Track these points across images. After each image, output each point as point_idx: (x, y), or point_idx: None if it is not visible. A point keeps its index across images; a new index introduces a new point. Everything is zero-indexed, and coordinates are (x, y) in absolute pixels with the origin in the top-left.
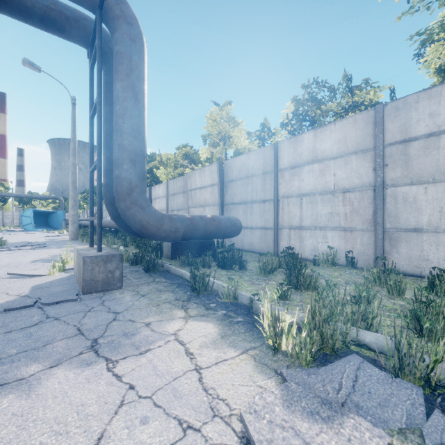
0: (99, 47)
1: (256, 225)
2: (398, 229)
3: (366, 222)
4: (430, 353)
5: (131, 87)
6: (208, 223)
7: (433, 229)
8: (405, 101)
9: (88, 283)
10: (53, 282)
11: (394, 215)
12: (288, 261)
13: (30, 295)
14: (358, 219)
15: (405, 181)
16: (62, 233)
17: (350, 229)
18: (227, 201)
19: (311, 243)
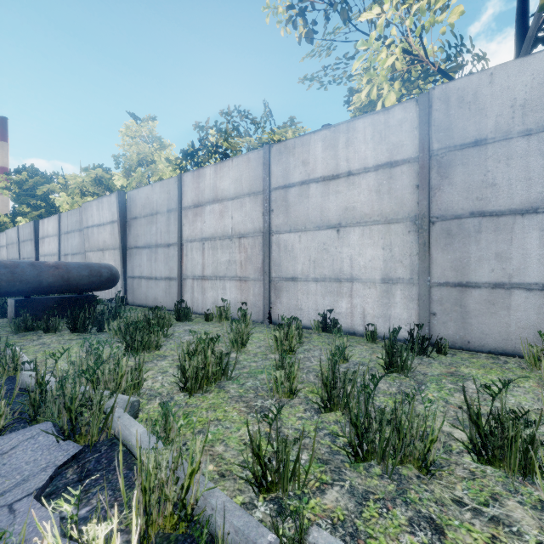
0: None
1: (161, 275)
2: (281, 278)
3: (257, 270)
4: (126, 407)
5: None
6: (44, 272)
7: (305, 278)
8: (286, 145)
9: None
10: None
11: (278, 263)
12: (149, 318)
13: None
14: (251, 267)
15: (286, 229)
16: None
17: (245, 278)
18: (130, 244)
19: (212, 295)
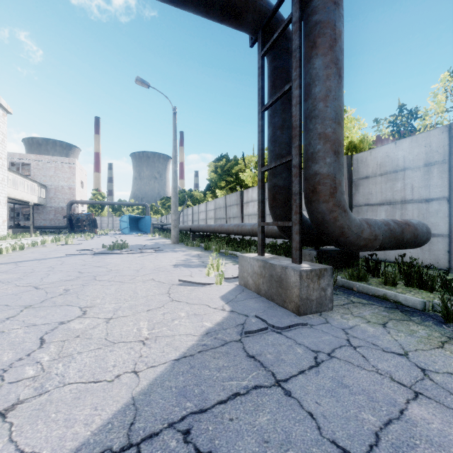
0: (299, 19)
1: None
2: None
3: None
4: None
5: (334, 61)
6: (404, 229)
7: None
8: None
9: (304, 302)
10: (234, 294)
11: None
12: None
13: (238, 311)
14: None
15: None
16: (155, 236)
17: None
18: (357, 203)
19: None
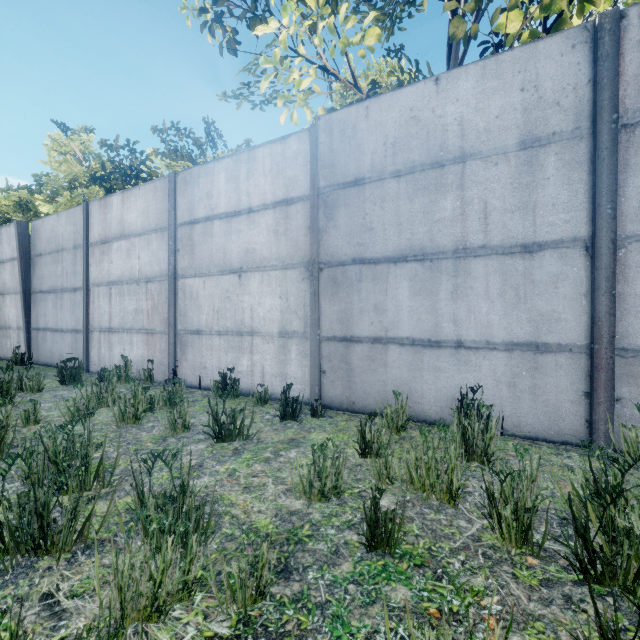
0: None
1: (67, 326)
2: (187, 330)
3: (163, 322)
4: None
5: None
6: None
7: (209, 331)
8: (191, 173)
9: None
10: None
11: (184, 313)
12: None
13: None
14: (158, 318)
15: (191, 272)
16: None
17: (152, 331)
18: (34, 288)
19: (119, 351)
